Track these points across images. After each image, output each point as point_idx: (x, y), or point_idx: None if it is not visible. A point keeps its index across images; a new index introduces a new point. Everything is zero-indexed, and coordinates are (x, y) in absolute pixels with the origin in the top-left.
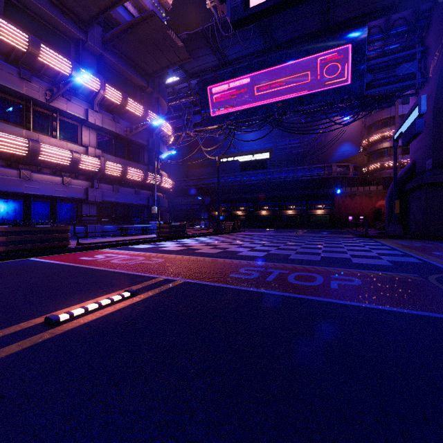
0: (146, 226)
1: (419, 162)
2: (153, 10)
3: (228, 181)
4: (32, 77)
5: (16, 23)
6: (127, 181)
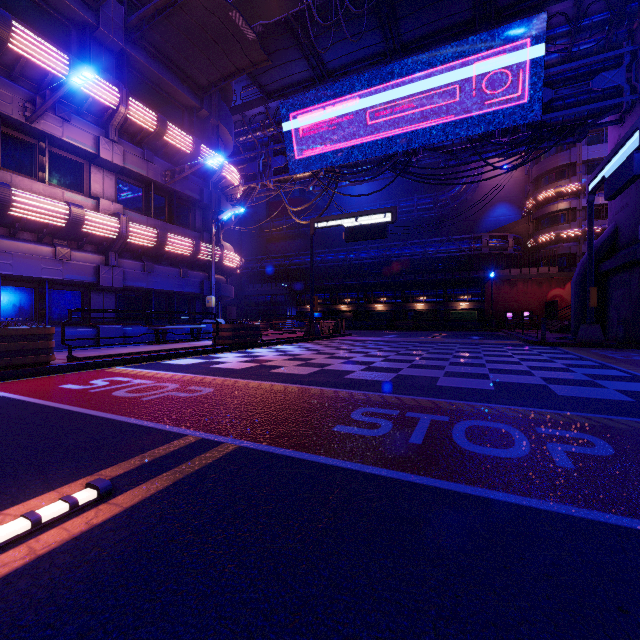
0: (197, 328)
1: (626, 227)
2: None
3: (326, 260)
4: (0, 79)
5: None
6: (165, 255)
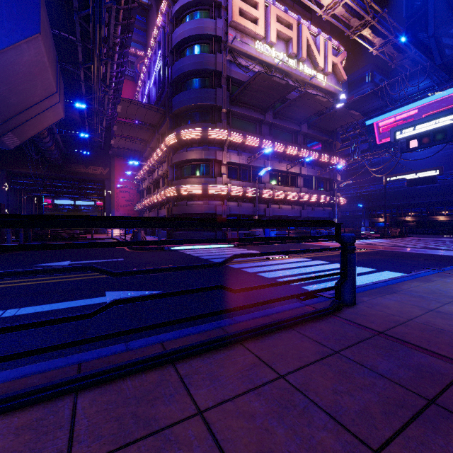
0: (331, 231)
1: None
2: (342, 107)
3: (393, 187)
4: (282, 161)
5: (275, 137)
6: (319, 203)
